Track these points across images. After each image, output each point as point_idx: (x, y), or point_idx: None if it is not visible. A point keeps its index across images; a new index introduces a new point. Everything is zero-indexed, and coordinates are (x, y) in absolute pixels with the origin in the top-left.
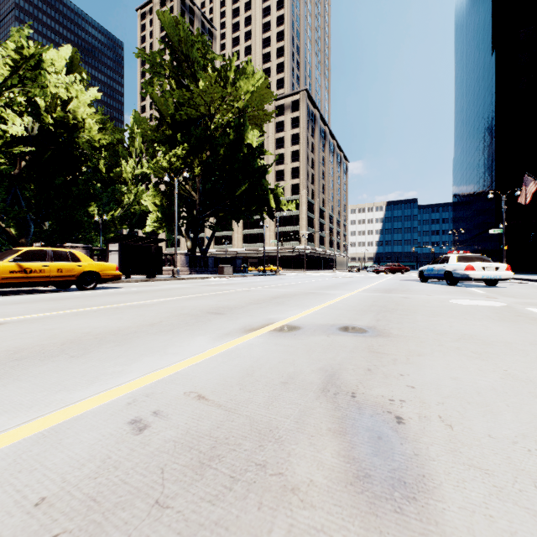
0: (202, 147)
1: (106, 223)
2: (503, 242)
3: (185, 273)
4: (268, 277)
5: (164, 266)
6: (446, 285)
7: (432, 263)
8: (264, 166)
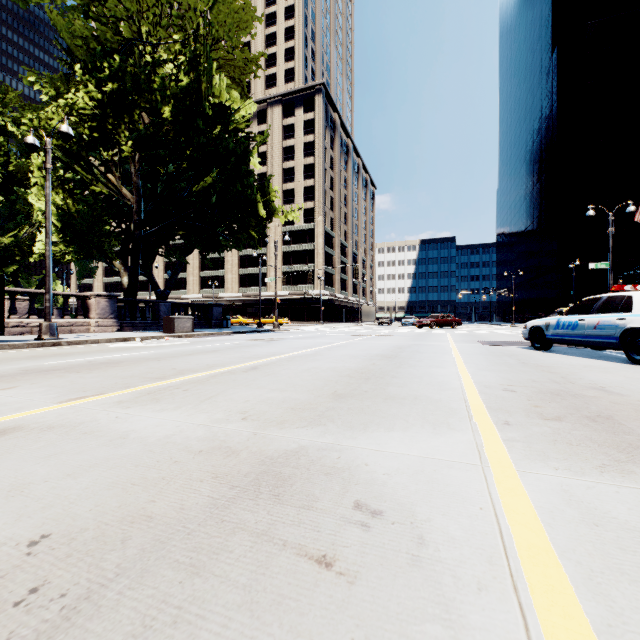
0: (133, 105)
1: (5, 249)
2: (609, 282)
3: (109, 329)
4: (252, 336)
5: (62, 317)
6: (633, 364)
7: (570, 311)
8: (245, 145)
